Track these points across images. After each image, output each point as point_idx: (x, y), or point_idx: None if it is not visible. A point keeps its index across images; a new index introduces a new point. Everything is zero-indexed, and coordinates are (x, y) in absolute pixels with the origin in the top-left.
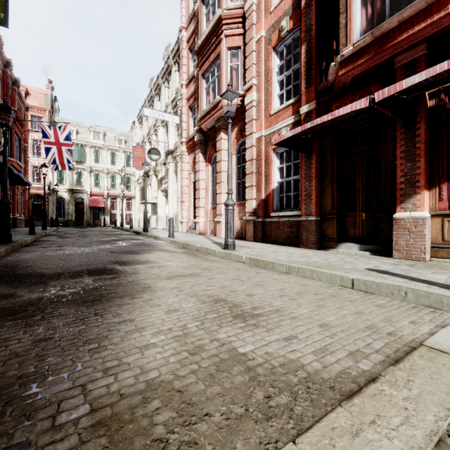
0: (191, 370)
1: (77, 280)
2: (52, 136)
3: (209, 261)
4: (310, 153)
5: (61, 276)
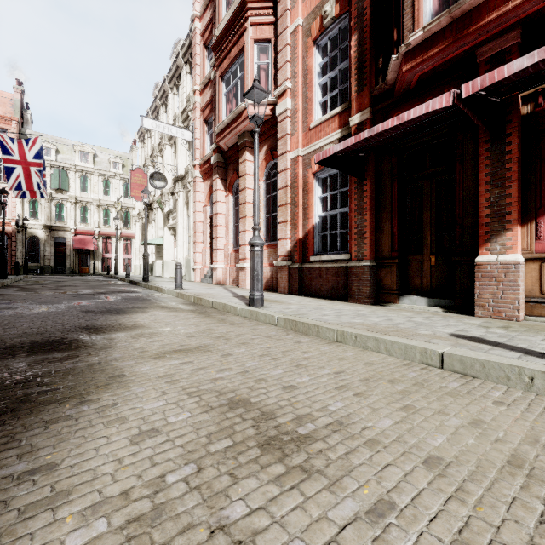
0: None
1: (1, 365)
2: (16, 152)
3: (227, 324)
4: (363, 177)
5: None
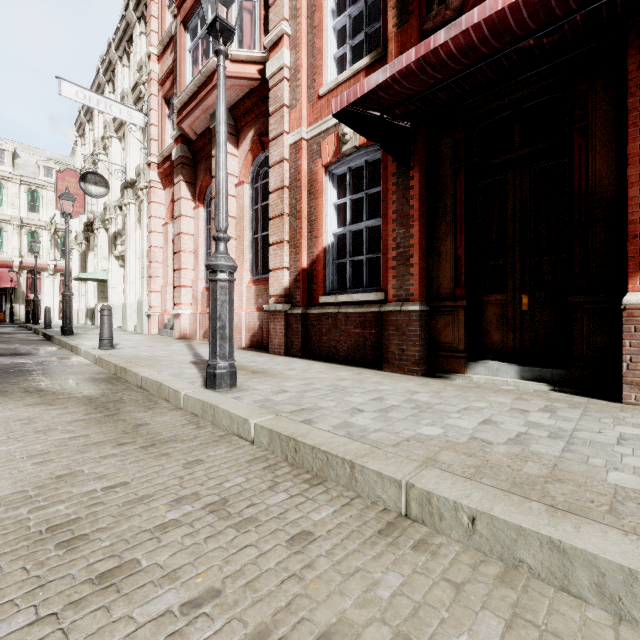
0: None
1: None
2: None
3: (133, 448)
4: (408, 164)
5: None
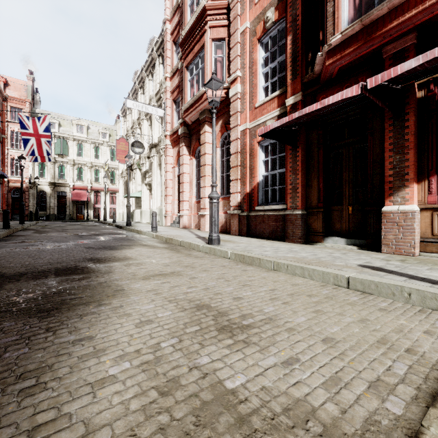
0: (159, 426)
1: (40, 282)
2: (30, 127)
3: (193, 257)
4: (296, 146)
5: (22, 277)
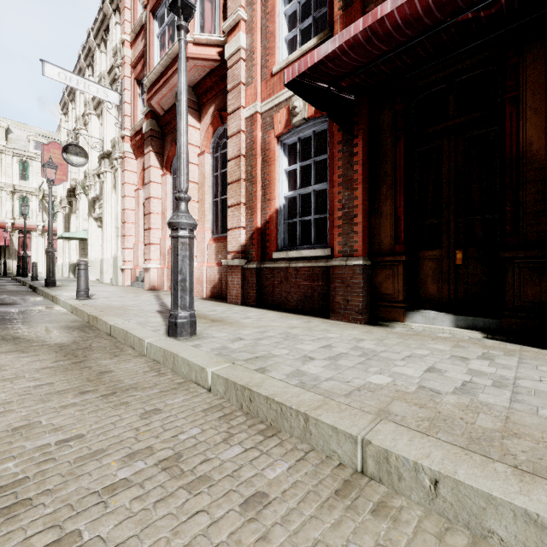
0: None
1: None
2: None
3: (94, 396)
4: (352, 133)
5: None
